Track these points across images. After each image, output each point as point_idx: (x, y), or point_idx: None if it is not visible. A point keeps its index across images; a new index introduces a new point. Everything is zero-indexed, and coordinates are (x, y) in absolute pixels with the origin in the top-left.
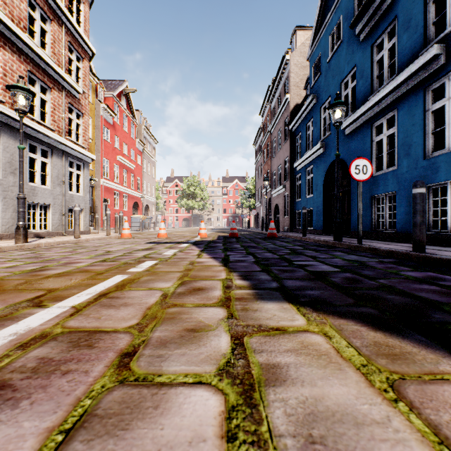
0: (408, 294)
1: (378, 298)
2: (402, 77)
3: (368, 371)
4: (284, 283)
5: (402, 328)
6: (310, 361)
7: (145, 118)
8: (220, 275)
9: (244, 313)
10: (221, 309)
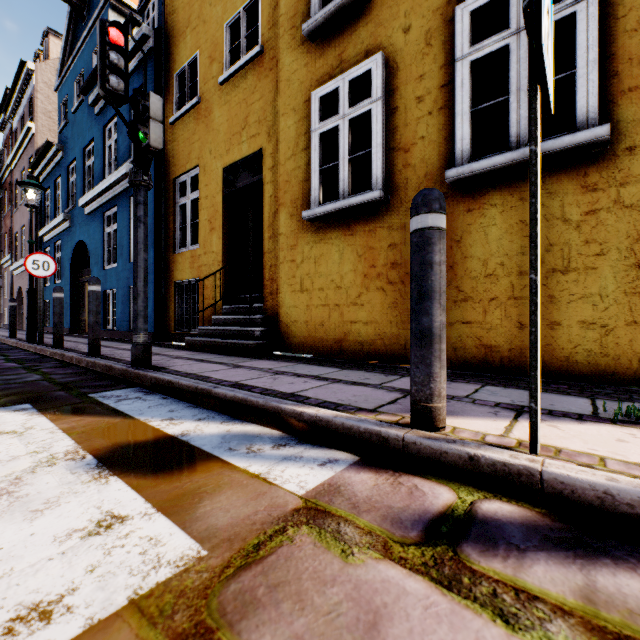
0: None
1: None
2: (113, 178)
3: None
4: None
5: None
6: None
7: None
8: None
9: None
10: None
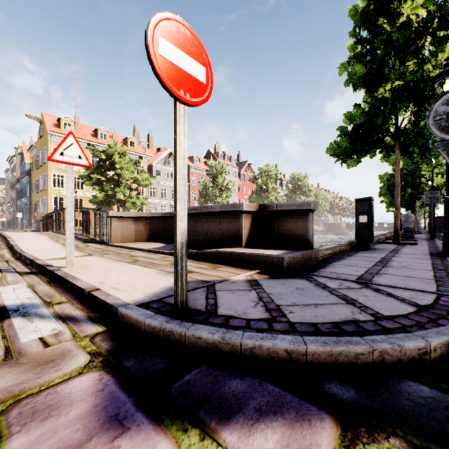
0: None
1: None
2: (25, 199)
3: None
4: None
5: None
6: None
7: None
8: None
9: None
10: None
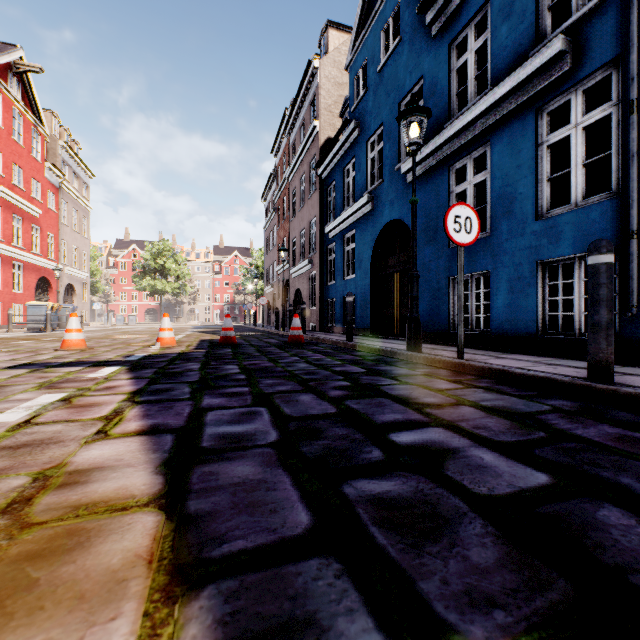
0: None
1: None
2: (503, 89)
3: None
4: None
5: None
6: None
7: (67, 129)
8: None
9: None
10: None
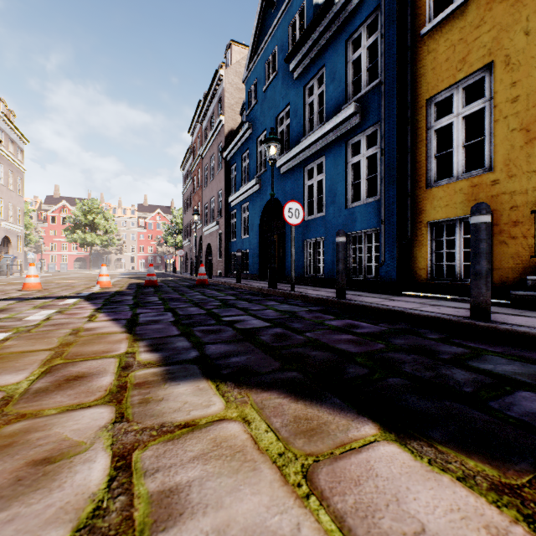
0: (330, 347)
1: (303, 357)
2: (329, 126)
3: (285, 461)
4: (206, 350)
5: (322, 392)
6: (221, 468)
7: (3, 100)
8: (118, 349)
9: (143, 408)
10: (107, 407)
